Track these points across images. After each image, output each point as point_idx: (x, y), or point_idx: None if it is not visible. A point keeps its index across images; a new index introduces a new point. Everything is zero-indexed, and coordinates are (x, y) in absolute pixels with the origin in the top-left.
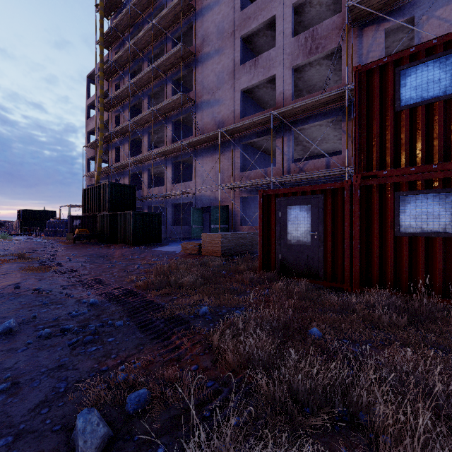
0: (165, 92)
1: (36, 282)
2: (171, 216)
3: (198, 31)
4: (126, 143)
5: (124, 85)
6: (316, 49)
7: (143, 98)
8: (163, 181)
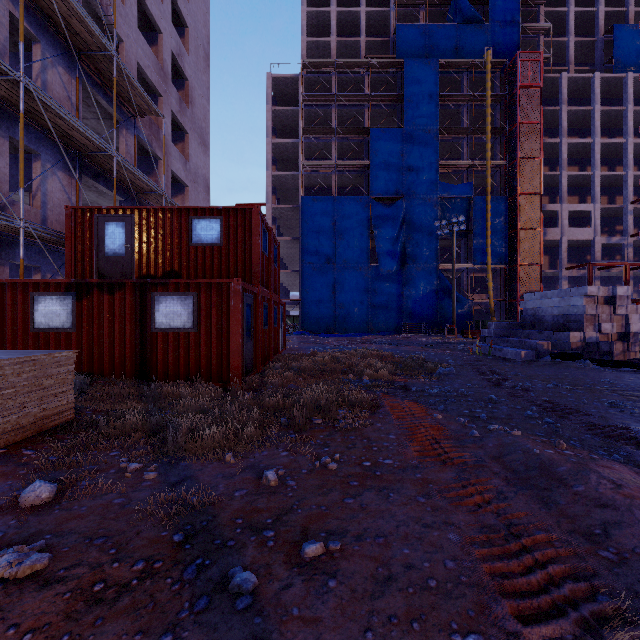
0: None
1: (535, 445)
2: None
3: None
4: None
5: None
6: None
7: None
8: None
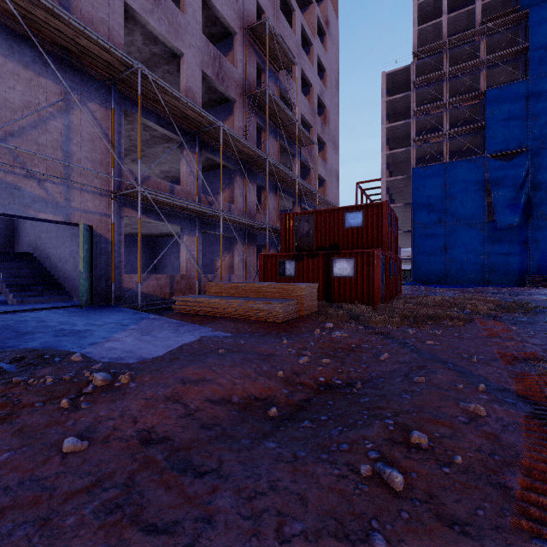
0: None
1: None
2: None
3: None
4: None
5: None
6: (223, 81)
7: None
8: None
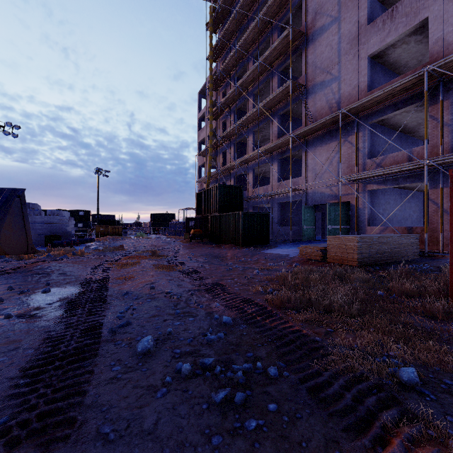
0: (271, 86)
1: (167, 284)
2: (277, 216)
3: (309, 6)
4: (232, 146)
5: (231, 90)
6: None
7: (248, 98)
8: (266, 180)
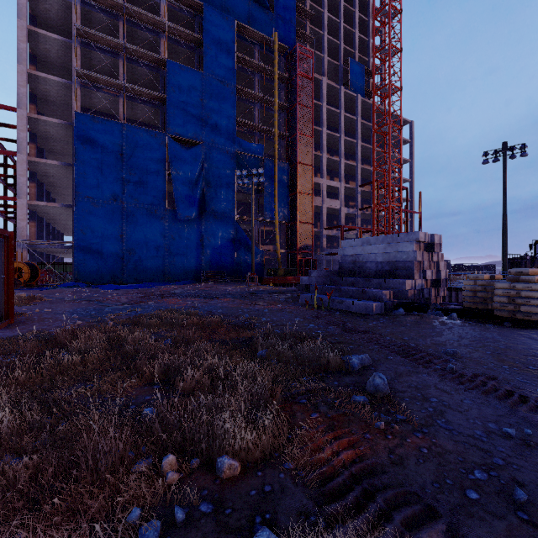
0: None
1: None
2: None
3: None
4: None
5: None
6: None
7: None
8: None
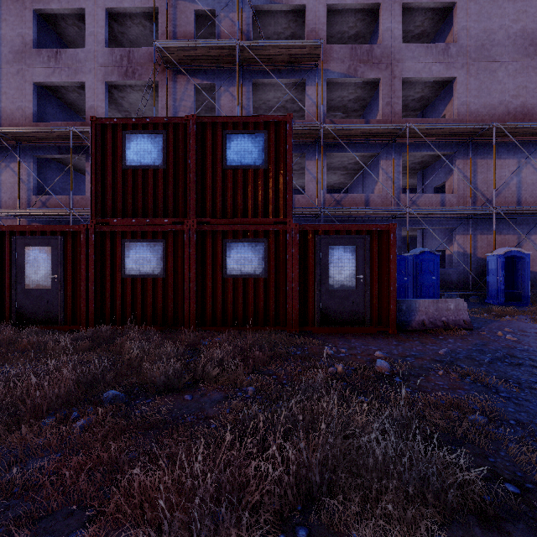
0: None
1: None
2: None
3: None
4: None
5: None
6: (133, 74)
7: None
8: None
